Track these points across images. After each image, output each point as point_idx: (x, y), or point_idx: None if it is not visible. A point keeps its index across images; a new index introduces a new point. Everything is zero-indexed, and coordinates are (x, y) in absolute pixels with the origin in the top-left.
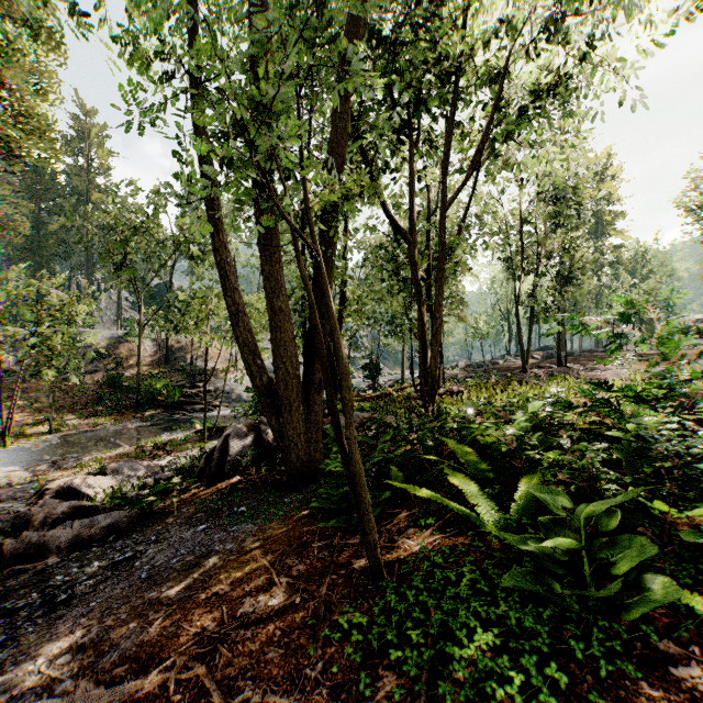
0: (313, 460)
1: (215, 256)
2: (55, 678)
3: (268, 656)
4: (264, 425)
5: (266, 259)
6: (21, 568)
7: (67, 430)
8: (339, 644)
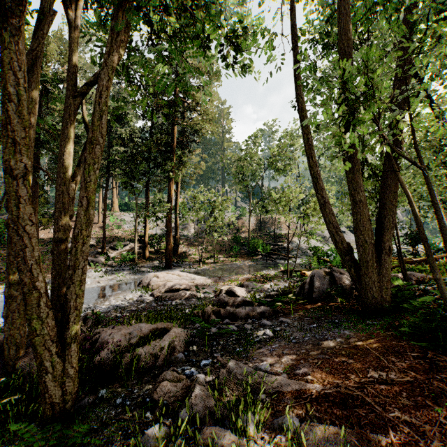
0: (384, 301)
1: (310, 171)
2: (277, 371)
3: (403, 402)
4: (335, 272)
5: (349, 170)
6: (228, 322)
7: (220, 262)
8: None
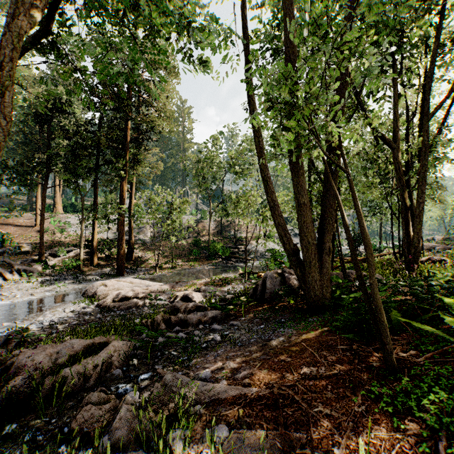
0: (325, 298)
1: (261, 174)
2: (217, 378)
3: (327, 395)
4: (286, 273)
5: (295, 174)
6: (179, 330)
7: (178, 267)
8: (373, 401)
